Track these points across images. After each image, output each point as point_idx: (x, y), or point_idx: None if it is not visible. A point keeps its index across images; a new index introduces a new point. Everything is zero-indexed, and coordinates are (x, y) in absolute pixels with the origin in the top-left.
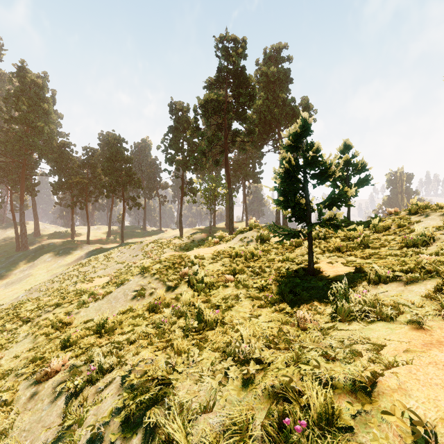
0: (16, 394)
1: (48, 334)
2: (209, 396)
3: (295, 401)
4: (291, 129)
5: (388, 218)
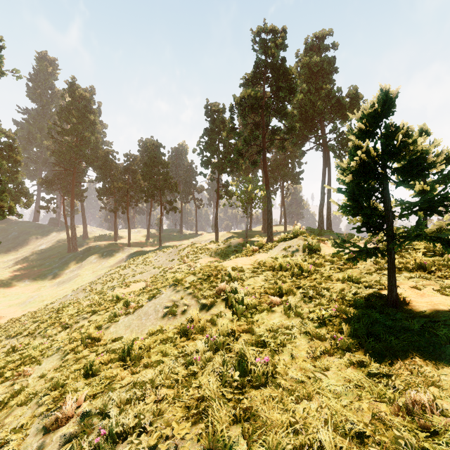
0: (23, 443)
1: (76, 352)
2: None
3: None
4: (363, 108)
5: None
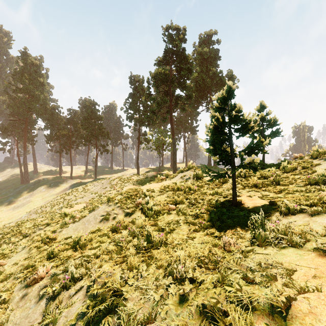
0: (12, 294)
1: (39, 247)
2: (152, 309)
3: (221, 321)
4: (219, 94)
5: (295, 161)
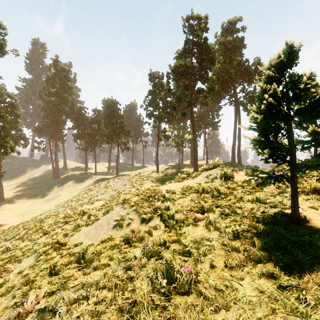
0: None
1: (47, 254)
2: None
3: None
4: (270, 61)
5: None
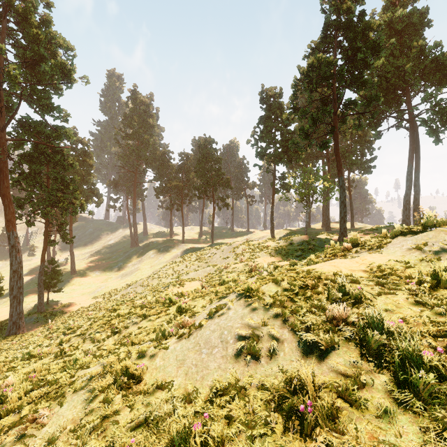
0: None
1: (105, 399)
2: None
3: None
4: None
5: None
